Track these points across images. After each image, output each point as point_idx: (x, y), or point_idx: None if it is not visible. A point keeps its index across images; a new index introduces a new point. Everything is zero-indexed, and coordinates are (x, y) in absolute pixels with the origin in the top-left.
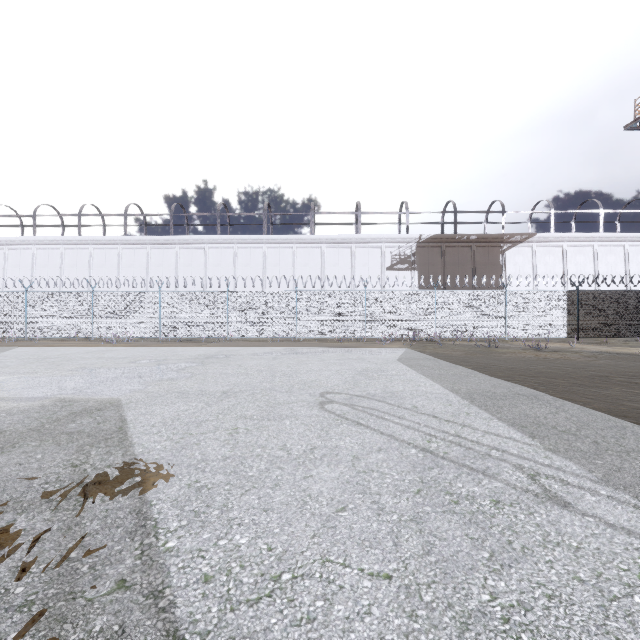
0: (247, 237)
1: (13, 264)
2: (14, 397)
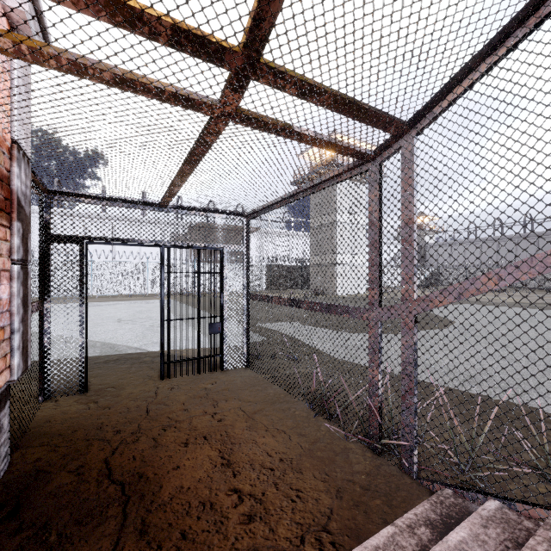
0: (36, 207)
1: None
2: None
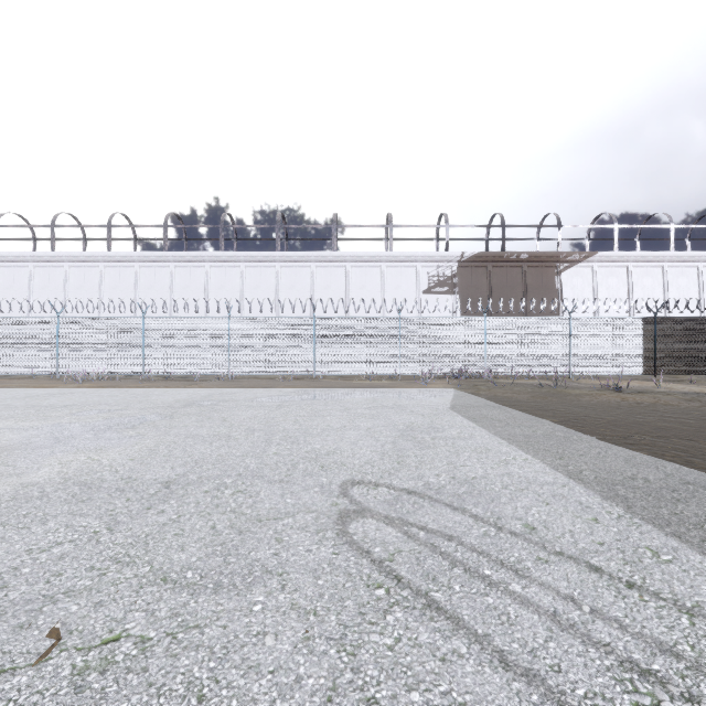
0: (257, 254)
1: None
2: None
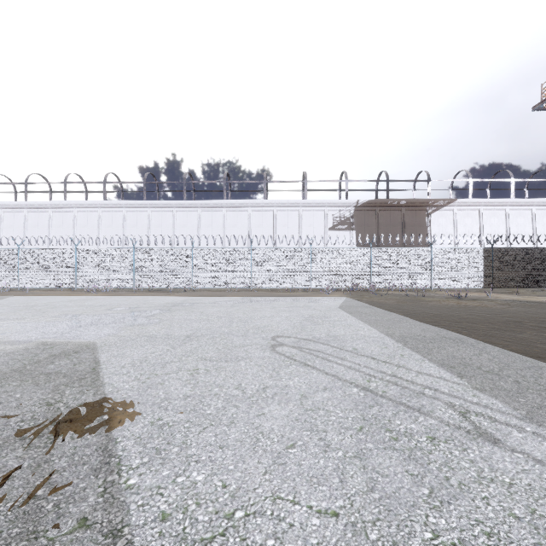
0: (209, 202)
1: (8, 225)
2: (2, 341)
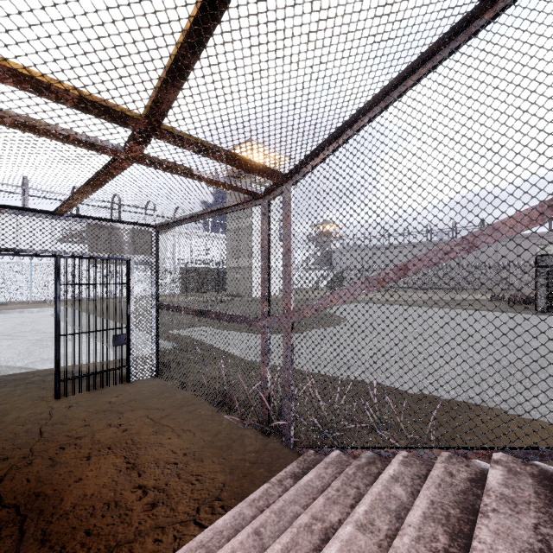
0: None
1: None
2: None
